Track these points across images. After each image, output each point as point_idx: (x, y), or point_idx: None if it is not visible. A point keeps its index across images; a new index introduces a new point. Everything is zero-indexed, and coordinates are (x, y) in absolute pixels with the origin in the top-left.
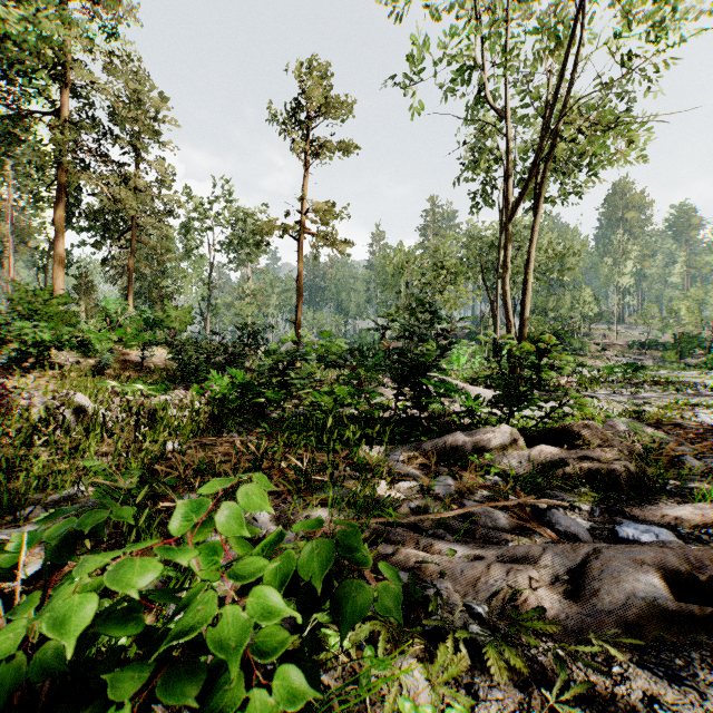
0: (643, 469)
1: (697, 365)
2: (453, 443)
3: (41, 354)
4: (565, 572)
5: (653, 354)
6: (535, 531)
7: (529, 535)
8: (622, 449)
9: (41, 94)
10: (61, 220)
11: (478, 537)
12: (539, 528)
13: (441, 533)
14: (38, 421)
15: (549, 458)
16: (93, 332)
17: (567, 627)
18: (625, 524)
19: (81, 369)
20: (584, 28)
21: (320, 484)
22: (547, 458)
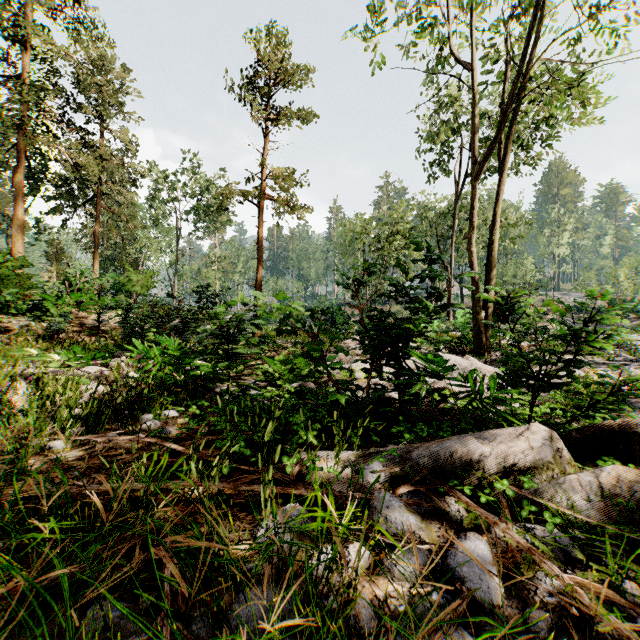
0: None
1: (634, 328)
2: (465, 456)
3: None
4: None
5: None
6: None
7: None
8: None
9: (1, 58)
10: (21, 183)
11: None
12: None
13: None
14: None
15: (638, 492)
16: (47, 295)
17: None
18: None
19: (33, 333)
20: None
21: None
22: (631, 491)
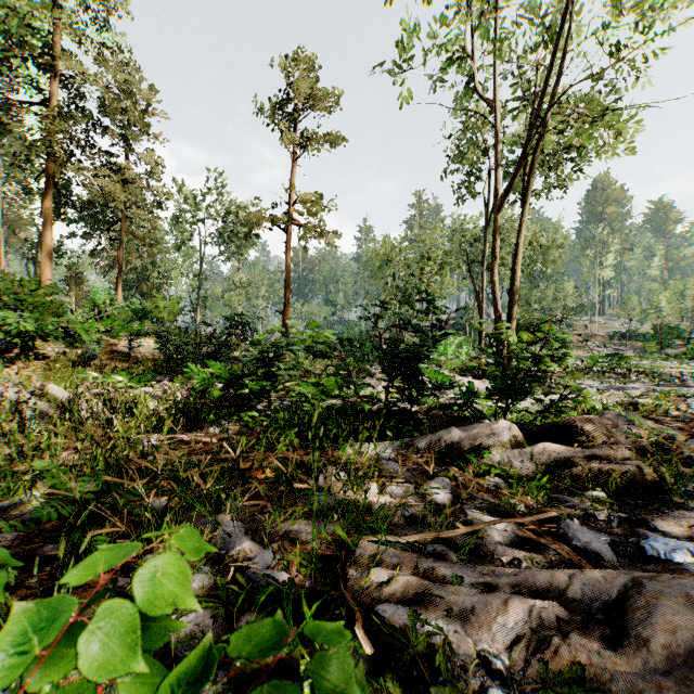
0: (659, 470)
1: (677, 356)
2: (449, 440)
3: (26, 345)
4: (598, 608)
5: (633, 345)
6: (548, 546)
7: (543, 551)
8: (629, 446)
9: (29, 84)
10: (49, 210)
11: (484, 554)
12: (555, 544)
13: (442, 549)
14: (5, 416)
15: (554, 457)
16: (79, 322)
17: (613, 692)
18: (651, 538)
19: (68, 359)
20: (572, 18)
21: (303, 492)
22: (551, 457)
